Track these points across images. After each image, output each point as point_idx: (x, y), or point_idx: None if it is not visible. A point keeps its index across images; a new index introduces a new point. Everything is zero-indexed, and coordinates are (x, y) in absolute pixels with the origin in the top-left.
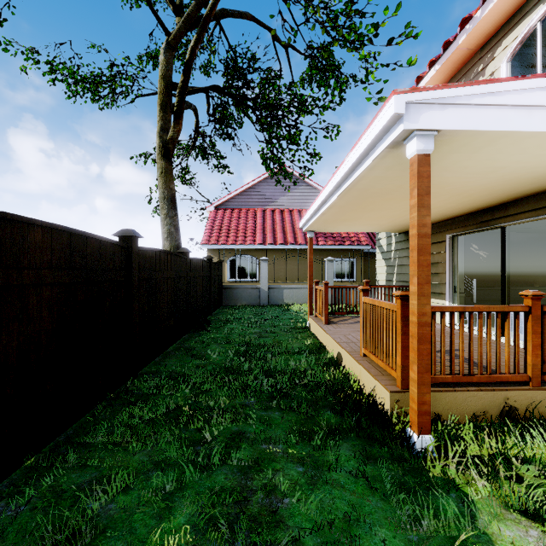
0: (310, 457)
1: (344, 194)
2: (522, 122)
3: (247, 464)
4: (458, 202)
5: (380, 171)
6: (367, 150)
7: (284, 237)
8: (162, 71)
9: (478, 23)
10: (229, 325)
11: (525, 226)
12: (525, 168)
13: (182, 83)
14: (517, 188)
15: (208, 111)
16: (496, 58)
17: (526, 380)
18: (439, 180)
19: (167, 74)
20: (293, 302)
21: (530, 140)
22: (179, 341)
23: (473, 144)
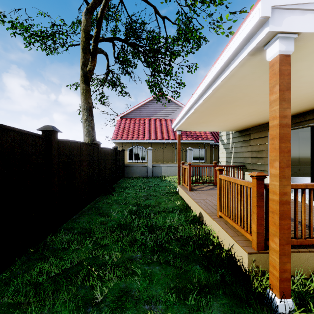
0: None
1: (205, 102)
2: None
3: None
4: None
5: (236, 80)
6: (228, 61)
7: (162, 135)
8: (83, 26)
9: None
10: (127, 190)
11: None
12: None
13: (95, 33)
14: None
15: (114, 54)
16: None
17: None
18: None
19: (86, 29)
20: (168, 175)
21: None
22: (92, 202)
23: None
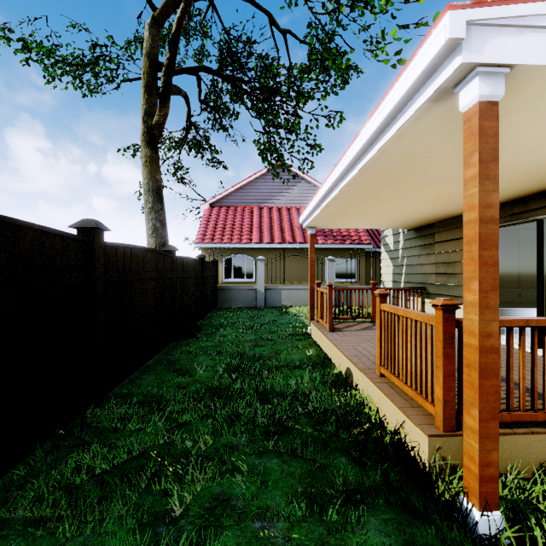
0: None
1: (356, 179)
2: None
3: None
4: None
5: (408, 143)
6: (395, 111)
7: (282, 236)
8: (147, 48)
9: None
10: (222, 331)
11: None
12: None
13: (168, 60)
14: None
15: (199, 96)
16: None
17: None
18: None
19: (152, 52)
20: (292, 304)
21: None
22: (163, 351)
23: None
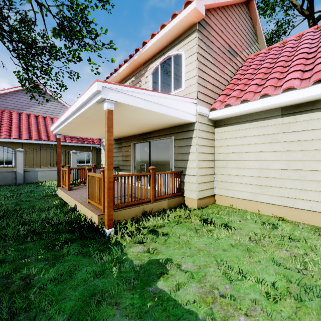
0: (53, 256)
1: (78, 118)
2: (145, 105)
3: (8, 273)
4: (134, 129)
5: (95, 111)
6: (87, 100)
7: (39, 135)
8: None
9: (141, 54)
10: None
11: (162, 141)
12: (151, 120)
13: None
14: (152, 127)
15: None
16: (148, 71)
17: (150, 200)
18: (123, 119)
19: None
20: (46, 180)
21: (148, 112)
22: None
23: (131, 109)
